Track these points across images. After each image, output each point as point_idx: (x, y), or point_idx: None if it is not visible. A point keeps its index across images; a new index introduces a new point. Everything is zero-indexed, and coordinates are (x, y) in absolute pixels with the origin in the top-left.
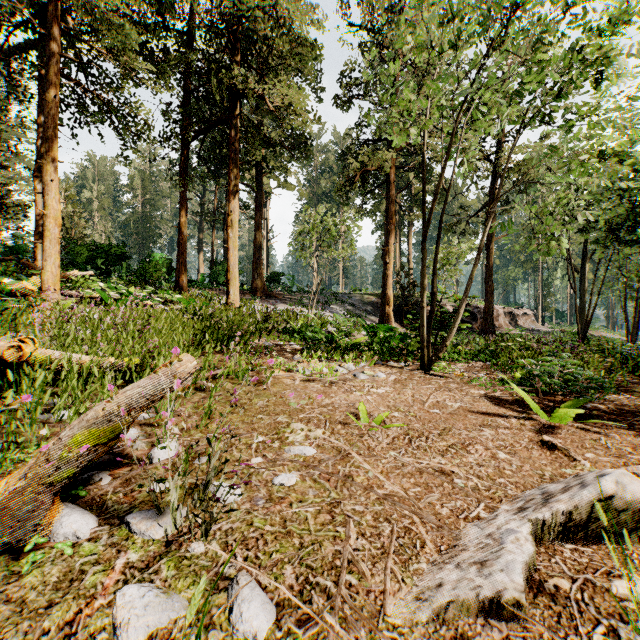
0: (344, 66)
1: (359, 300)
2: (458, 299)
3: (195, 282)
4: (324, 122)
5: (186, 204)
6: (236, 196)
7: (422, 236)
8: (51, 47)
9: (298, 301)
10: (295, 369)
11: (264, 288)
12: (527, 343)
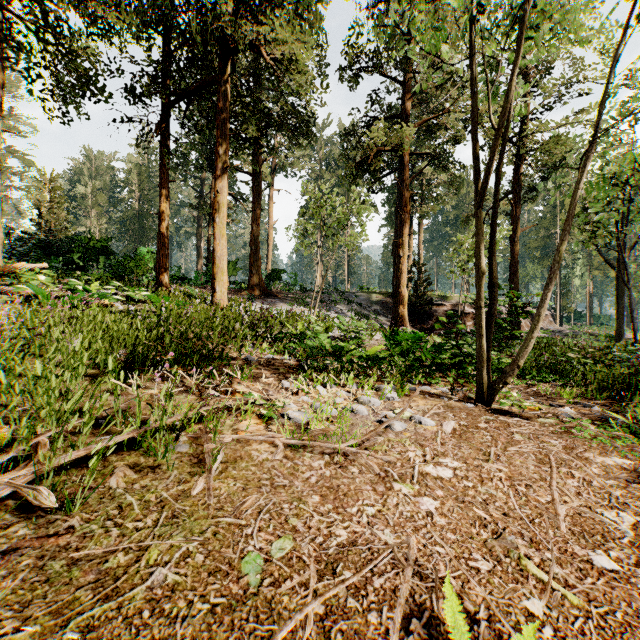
0: (352, 28)
1: (367, 299)
2: (512, 296)
3: (190, 280)
4: (329, 113)
5: (168, 187)
6: (223, 174)
7: (481, 198)
8: None
9: (300, 300)
10: (277, 423)
11: (262, 286)
12: (587, 352)
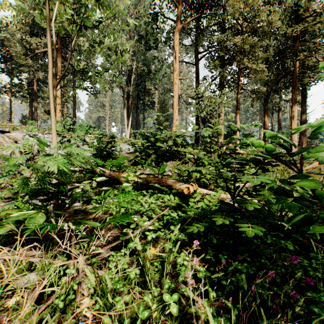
0: None
1: None
2: None
3: None
4: None
5: (267, 112)
6: (295, 104)
7: None
8: (238, 83)
9: None
10: None
11: (307, 143)
12: None
